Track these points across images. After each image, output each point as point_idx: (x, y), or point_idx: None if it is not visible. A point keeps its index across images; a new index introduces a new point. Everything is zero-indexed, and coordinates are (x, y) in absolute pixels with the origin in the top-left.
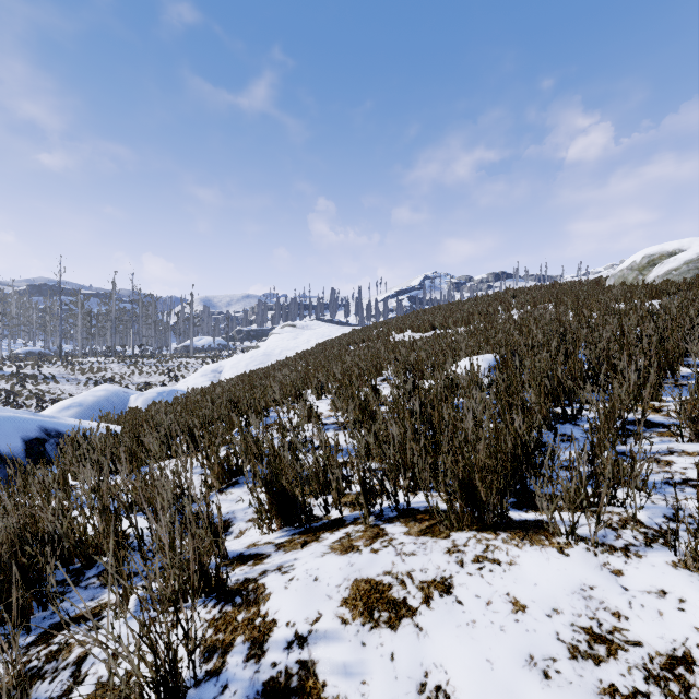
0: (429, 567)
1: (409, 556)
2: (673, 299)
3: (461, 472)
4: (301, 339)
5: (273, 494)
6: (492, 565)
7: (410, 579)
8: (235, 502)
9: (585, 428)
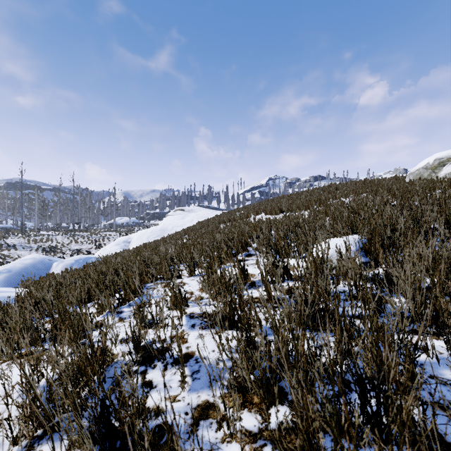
0: None
1: None
2: None
3: None
4: (187, 219)
5: None
6: None
7: None
8: None
9: None
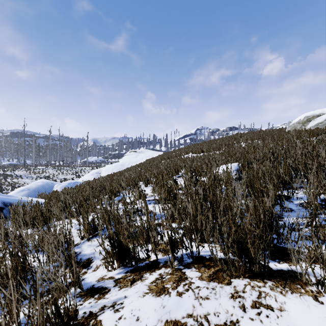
0: (220, 311)
1: (204, 300)
2: (325, 136)
3: (233, 234)
4: (139, 157)
5: (114, 246)
6: (266, 310)
7: (207, 322)
8: (95, 247)
9: (297, 203)
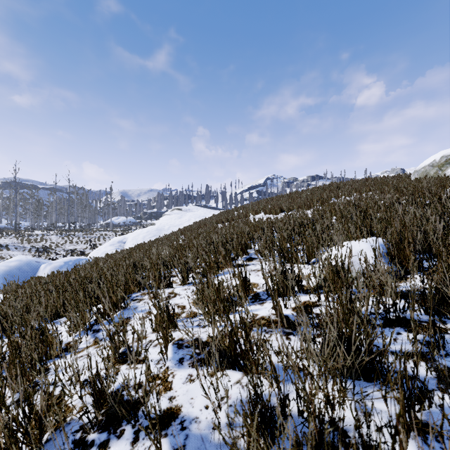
0: None
1: None
2: None
3: None
4: (184, 218)
5: None
6: None
7: None
8: None
9: None
